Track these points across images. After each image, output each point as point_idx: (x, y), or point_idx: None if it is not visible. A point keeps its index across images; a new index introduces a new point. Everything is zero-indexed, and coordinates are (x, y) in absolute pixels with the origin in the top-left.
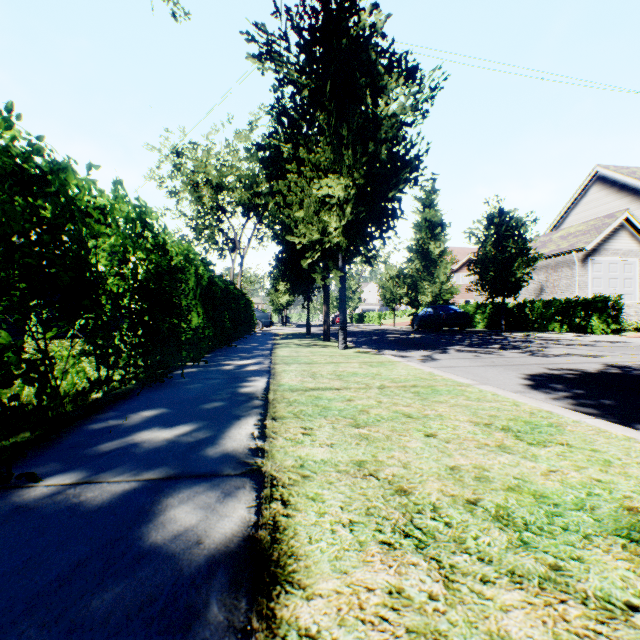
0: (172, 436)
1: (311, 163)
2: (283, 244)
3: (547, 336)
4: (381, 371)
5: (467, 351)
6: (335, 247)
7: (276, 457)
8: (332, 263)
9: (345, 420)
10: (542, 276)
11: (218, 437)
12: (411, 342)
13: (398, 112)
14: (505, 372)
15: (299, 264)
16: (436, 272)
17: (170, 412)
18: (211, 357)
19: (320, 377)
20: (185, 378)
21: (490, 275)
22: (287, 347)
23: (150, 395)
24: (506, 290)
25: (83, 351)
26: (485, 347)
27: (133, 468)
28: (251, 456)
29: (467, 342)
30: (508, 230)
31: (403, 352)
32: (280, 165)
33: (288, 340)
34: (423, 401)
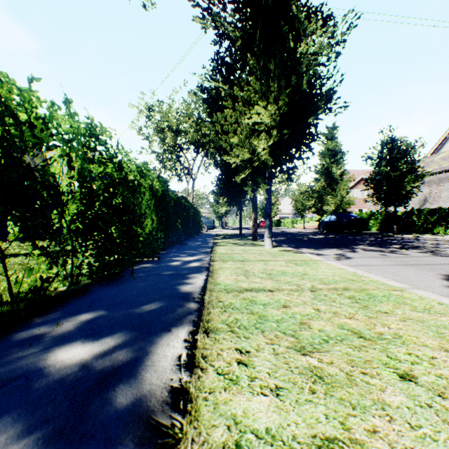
0: (89, 356)
1: (243, 98)
2: (222, 168)
3: (434, 237)
4: (307, 270)
5: (373, 250)
6: (263, 165)
7: (201, 417)
8: (260, 178)
9: (286, 339)
10: (426, 190)
11: (139, 362)
12: (321, 242)
13: (316, 51)
14: (421, 272)
15: (233, 183)
16: (337, 188)
17: (105, 316)
18: (164, 253)
19: (252, 276)
20: (137, 274)
21: (384, 189)
22: (224, 245)
23: (99, 292)
24: (397, 201)
25: (55, 250)
26: (387, 247)
27: (7, 427)
28: (168, 409)
29: (368, 242)
30: (399, 153)
31: (318, 250)
32: (219, 104)
33: (225, 239)
34: (365, 311)
